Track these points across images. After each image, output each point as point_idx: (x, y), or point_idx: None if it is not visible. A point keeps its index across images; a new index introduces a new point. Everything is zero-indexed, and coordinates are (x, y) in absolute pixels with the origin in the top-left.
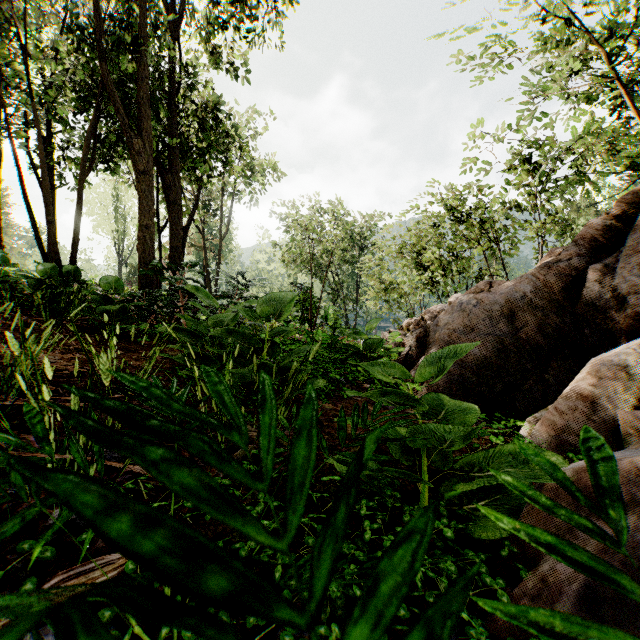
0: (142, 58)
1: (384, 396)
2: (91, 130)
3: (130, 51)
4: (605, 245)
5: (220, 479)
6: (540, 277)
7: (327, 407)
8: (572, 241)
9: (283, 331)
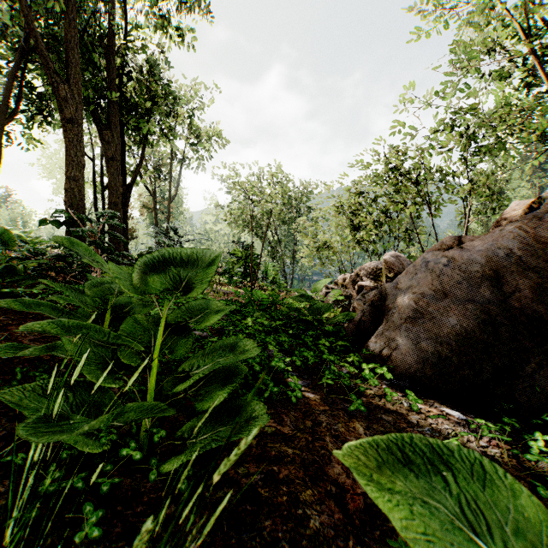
0: None
1: None
2: (13, 74)
3: None
4: None
5: None
6: (526, 231)
7: (267, 430)
8: None
9: (194, 309)
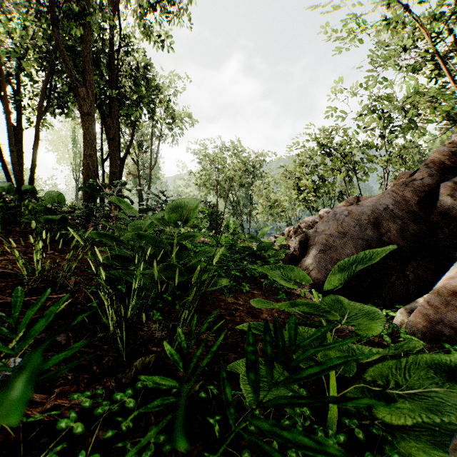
0: (86, 26)
1: (294, 307)
2: (46, 81)
3: (77, 20)
4: (451, 167)
5: (108, 405)
6: (398, 193)
7: (229, 301)
8: (423, 165)
9: (191, 236)
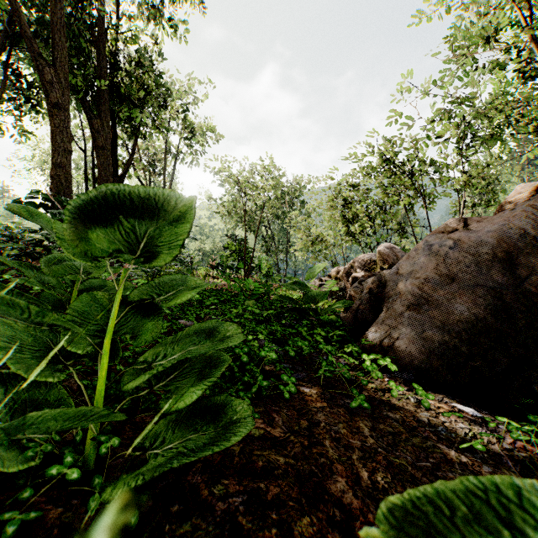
0: None
1: None
2: None
3: None
4: None
5: None
6: None
7: (254, 432)
8: None
9: (164, 285)
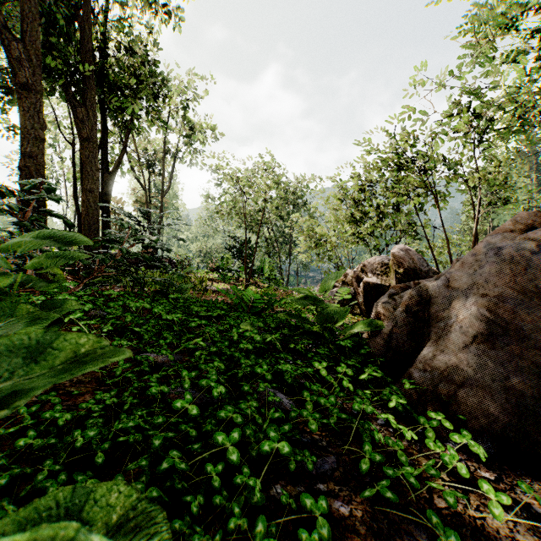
0: None
1: None
2: None
3: None
4: None
5: None
6: None
7: None
8: None
9: None
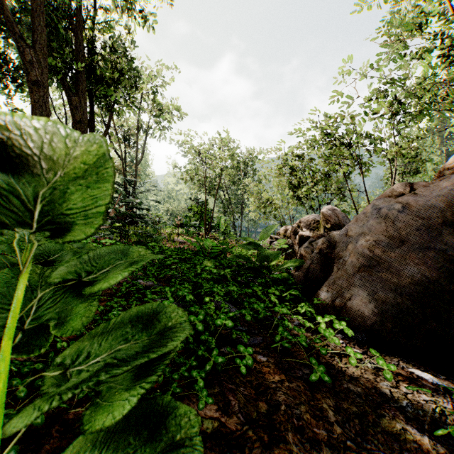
0: None
1: None
2: None
3: None
4: None
5: None
6: None
7: (206, 426)
8: None
9: (101, 260)
